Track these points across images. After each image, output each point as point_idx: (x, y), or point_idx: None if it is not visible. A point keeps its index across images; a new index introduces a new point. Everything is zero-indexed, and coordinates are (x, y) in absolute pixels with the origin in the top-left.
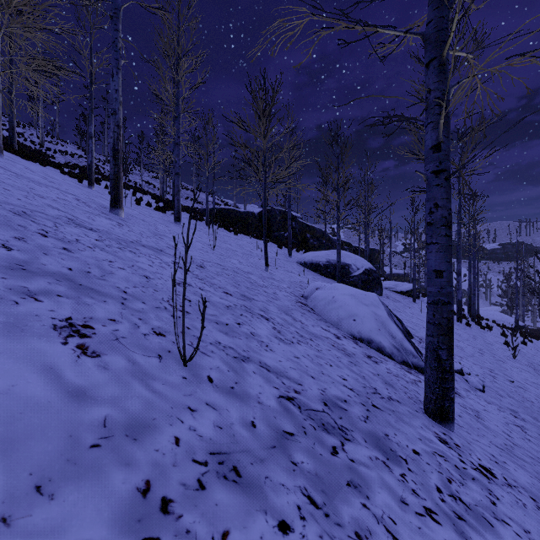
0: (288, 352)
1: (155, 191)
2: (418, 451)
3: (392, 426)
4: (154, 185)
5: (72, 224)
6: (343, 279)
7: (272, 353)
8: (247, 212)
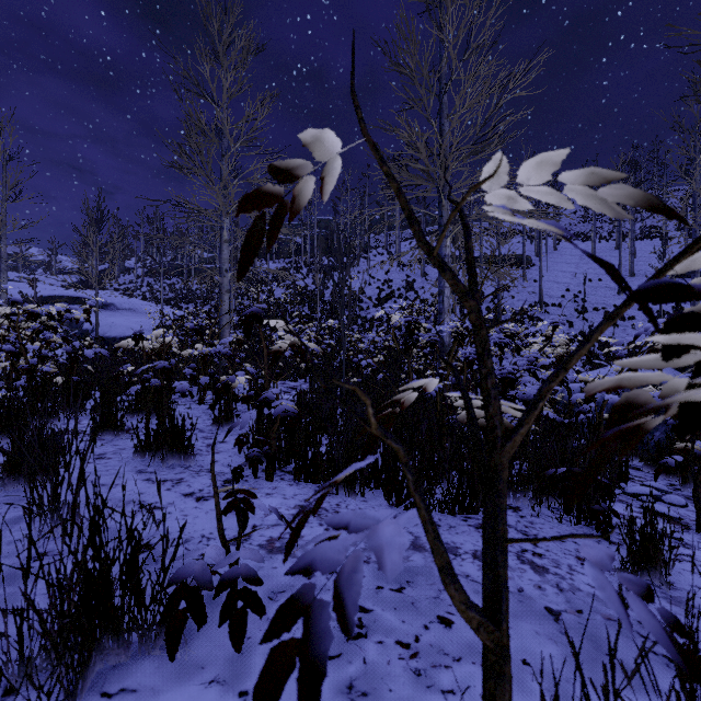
0: None
1: None
2: None
3: None
4: None
5: None
6: None
7: None
8: None
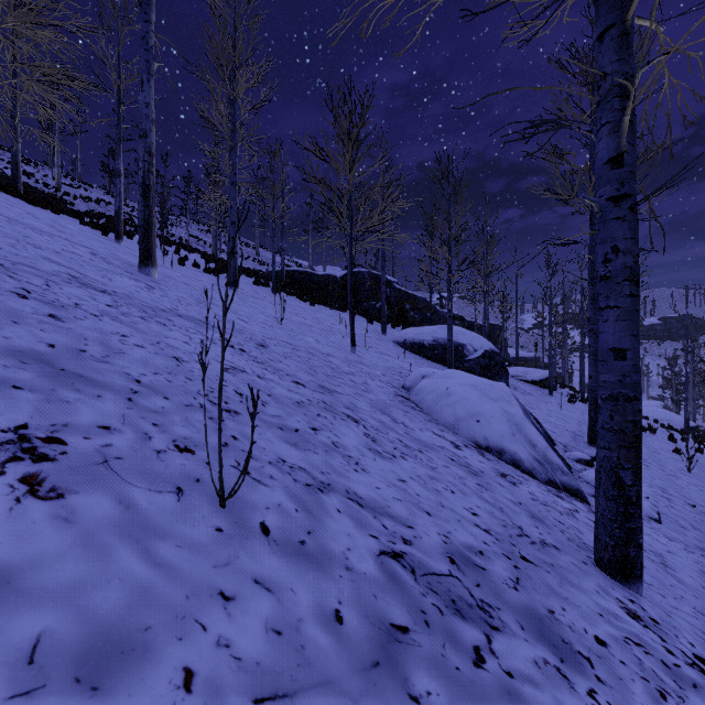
0: (388, 472)
1: (206, 248)
2: (604, 639)
3: (556, 594)
4: (205, 241)
5: (75, 284)
6: (456, 364)
7: (365, 474)
8: (327, 275)
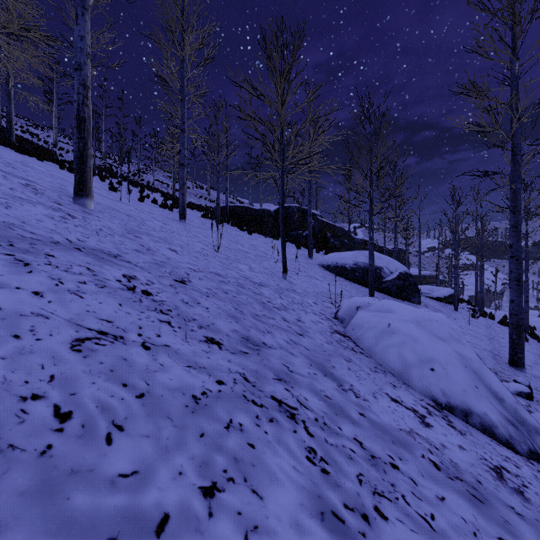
0: None
1: (168, 190)
2: None
3: None
4: (168, 184)
5: None
6: (374, 285)
7: None
8: (262, 209)
